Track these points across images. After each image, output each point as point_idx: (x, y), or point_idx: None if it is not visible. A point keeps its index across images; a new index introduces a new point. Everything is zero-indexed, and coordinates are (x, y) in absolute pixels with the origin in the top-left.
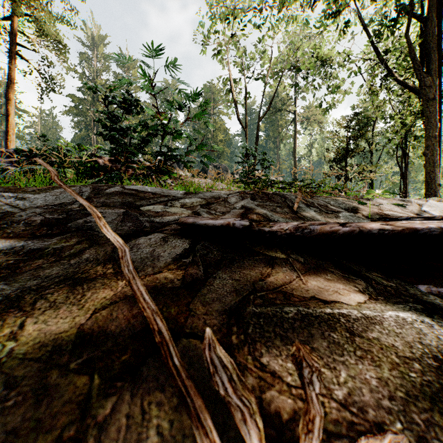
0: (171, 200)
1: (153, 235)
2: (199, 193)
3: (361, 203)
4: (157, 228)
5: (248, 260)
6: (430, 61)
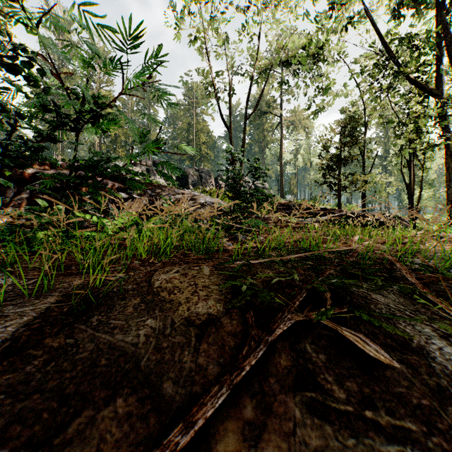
0: None
1: None
2: (96, 316)
3: None
4: None
5: None
6: None
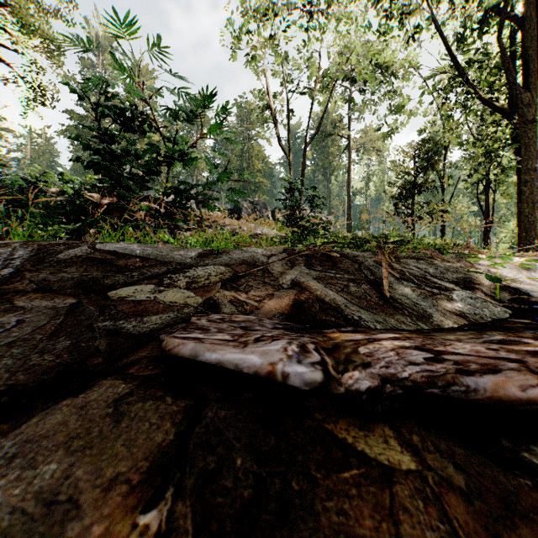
0: (172, 272)
1: (97, 389)
2: (223, 253)
3: (493, 280)
4: (119, 357)
5: (325, 497)
6: (529, 72)
